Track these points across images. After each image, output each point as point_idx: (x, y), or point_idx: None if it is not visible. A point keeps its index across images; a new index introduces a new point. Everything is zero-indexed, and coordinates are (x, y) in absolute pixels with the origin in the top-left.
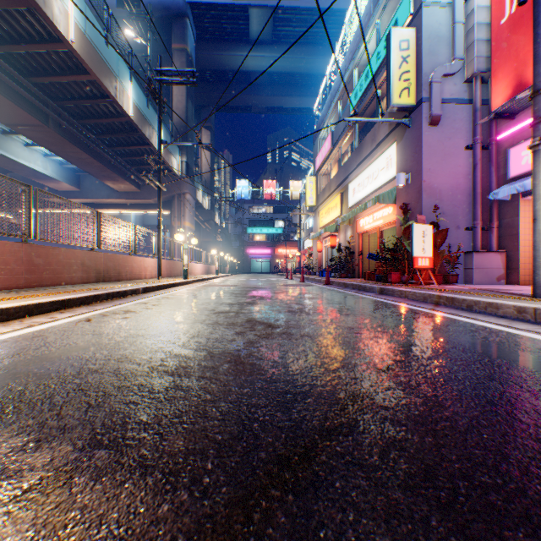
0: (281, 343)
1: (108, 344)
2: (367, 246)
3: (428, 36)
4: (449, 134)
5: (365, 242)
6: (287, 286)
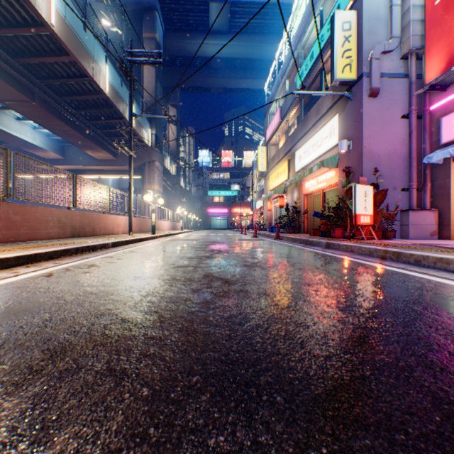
0: (238, 304)
1: (54, 304)
2: (311, 205)
3: (368, 18)
4: (387, 105)
5: (310, 202)
6: (242, 240)
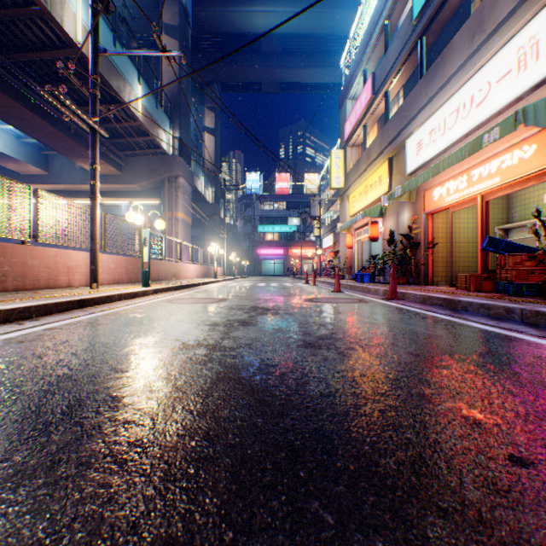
0: None
1: None
2: (439, 234)
3: None
4: None
5: (436, 227)
6: (320, 302)
